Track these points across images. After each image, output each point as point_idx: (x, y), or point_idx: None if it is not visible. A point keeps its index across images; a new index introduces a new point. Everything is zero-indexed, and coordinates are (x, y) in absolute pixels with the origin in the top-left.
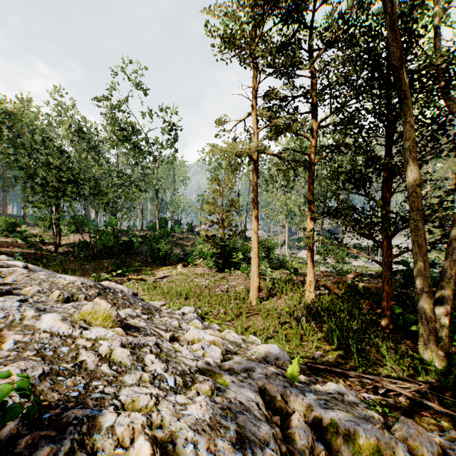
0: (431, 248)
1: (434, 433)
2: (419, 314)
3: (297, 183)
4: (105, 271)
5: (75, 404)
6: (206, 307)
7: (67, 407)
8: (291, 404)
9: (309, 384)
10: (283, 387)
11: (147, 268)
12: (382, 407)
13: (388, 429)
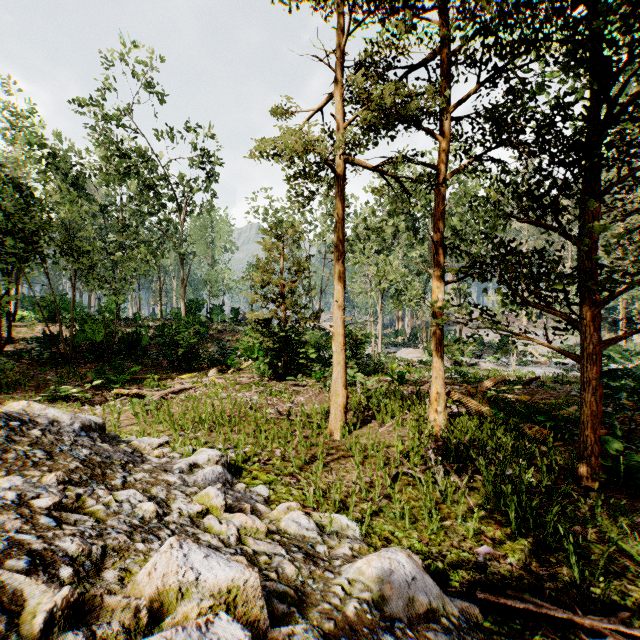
0: None
1: None
2: None
3: (396, 248)
4: (81, 383)
5: None
6: (249, 445)
7: None
8: None
9: None
10: None
11: (154, 377)
12: None
13: None
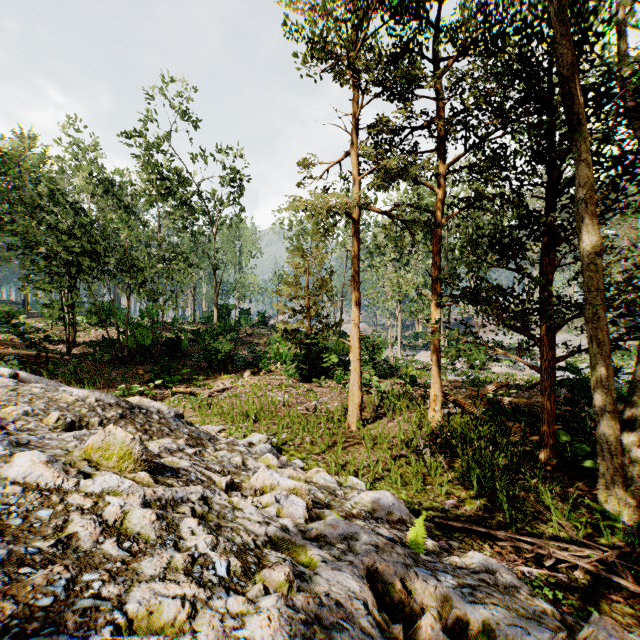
0: (615, 346)
1: (638, 635)
2: (598, 444)
3: (414, 256)
4: (139, 382)
5: (42, 624)
6: (285, 433)
7: (25, 631)
8: (417, 595)
9: (440, 554)
10: (404, 567)
11: (199, 377)
12: (551, 589)
13: (567, 628)
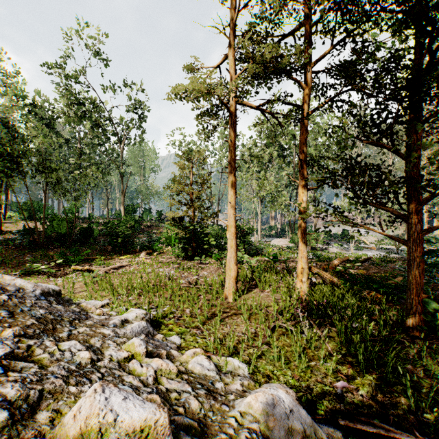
0: None
1: None
2: None
3: (270, 169)
4: (49, 262)
5: None
6: (167, 306)
7: None
8: None
9: None
10: None
11: (101, 257)
12: None
13: None
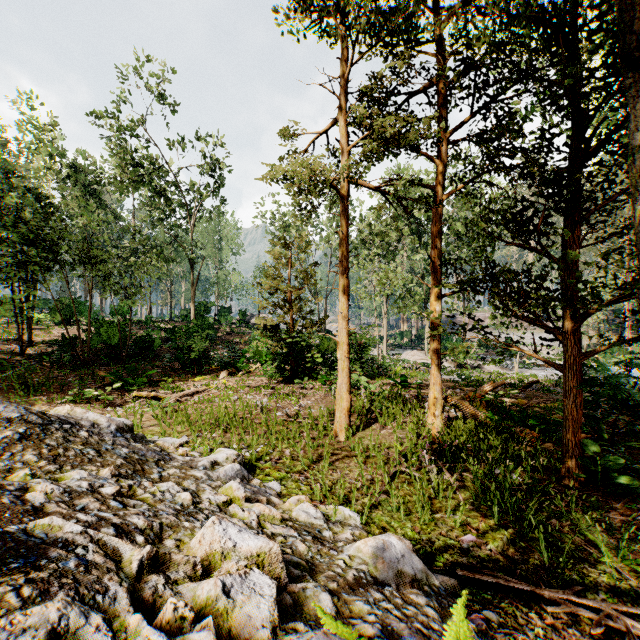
0: None
1: None
2: None
3: (400, 252)
4: (100, 385)
5: None
6: (261, 446)
7: None
8: None
9: None
10: None
11: (169, 379)
12: None
13: None
